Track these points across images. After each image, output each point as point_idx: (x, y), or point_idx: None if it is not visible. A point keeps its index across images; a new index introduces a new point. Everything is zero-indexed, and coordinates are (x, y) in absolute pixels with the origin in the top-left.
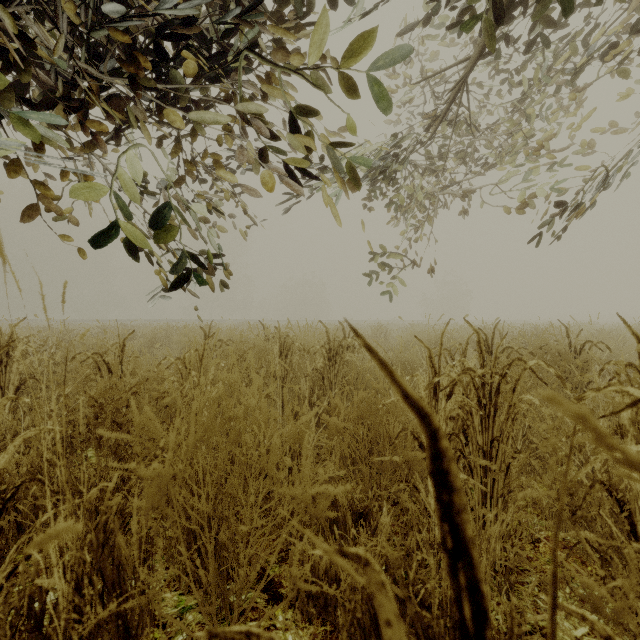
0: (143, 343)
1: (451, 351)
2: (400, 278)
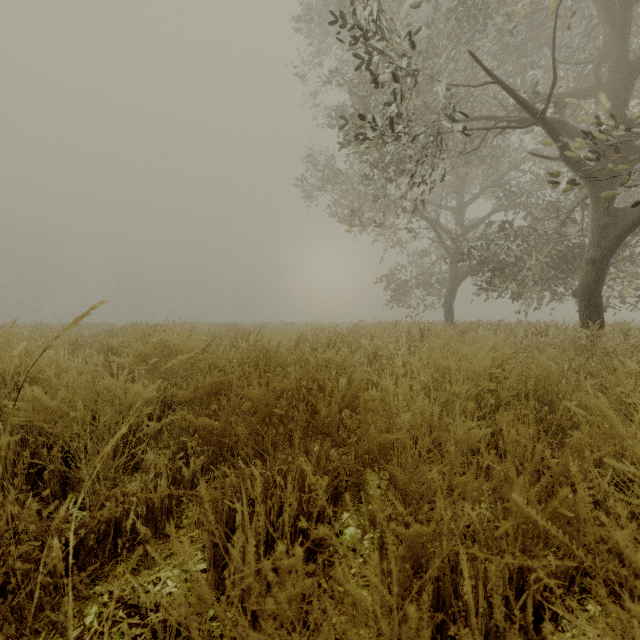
0: None
1: None
2: None
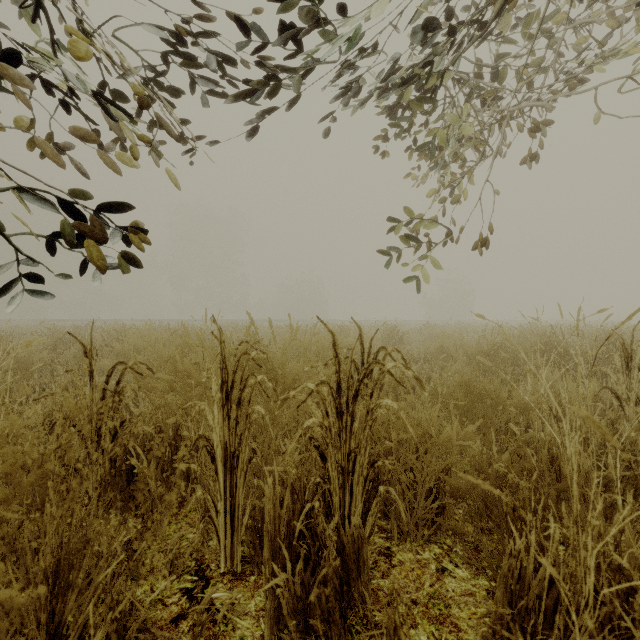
0: (73, 352)
1: (512, 366)
2: (434, 259)
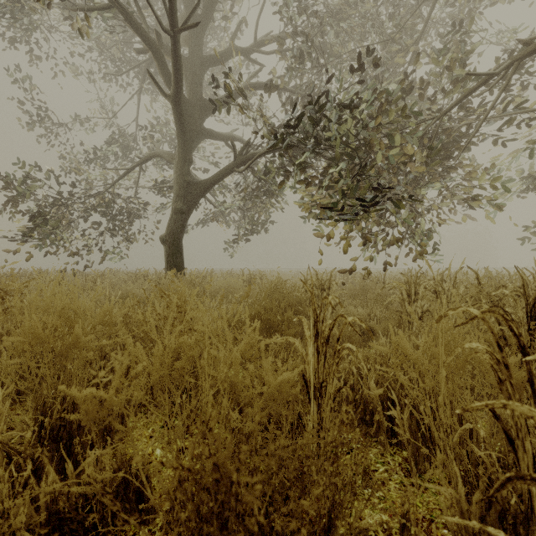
0: None
1: None
2: None
